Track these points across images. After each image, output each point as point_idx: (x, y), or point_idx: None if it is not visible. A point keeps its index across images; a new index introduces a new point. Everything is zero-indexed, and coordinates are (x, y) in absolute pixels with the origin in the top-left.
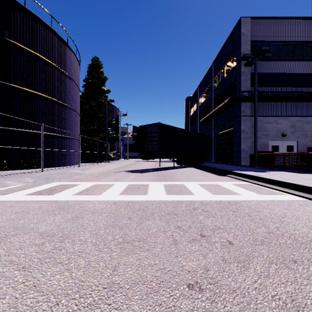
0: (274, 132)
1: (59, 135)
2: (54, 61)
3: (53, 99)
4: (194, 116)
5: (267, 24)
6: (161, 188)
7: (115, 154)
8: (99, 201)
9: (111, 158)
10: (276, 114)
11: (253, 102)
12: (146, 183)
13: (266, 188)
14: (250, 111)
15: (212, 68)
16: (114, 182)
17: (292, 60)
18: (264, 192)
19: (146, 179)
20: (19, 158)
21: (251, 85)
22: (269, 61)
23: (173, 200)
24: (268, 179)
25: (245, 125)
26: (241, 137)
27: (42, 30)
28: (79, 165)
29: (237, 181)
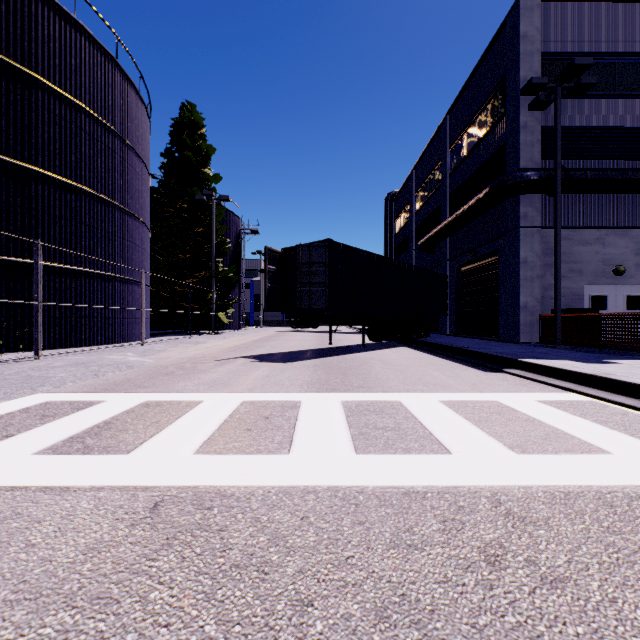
0: (596, 264)
1: (94, 271)
2: (81, 96)
3: (80, 186)
4: (404, 234)
5: (581, 13)
6: (335, 419)
7: (233, 316)
8: (103, 490)
9: (225, 325)
10: (600, 222)
11: (548, 195)
12: (294, 396)
13: None
14: (540, 217)
15: (446, 126)
16: (204, 394)
17: (638, 98)
18: None
19: (293, 383)
20: None
21: (542, 156)
22: (584, 99)
23: (383, 487)
24: None
25: (530, 247)
26: (519, 276)
27: (50, 20)
28: (141, 342)
29: (547, 391)
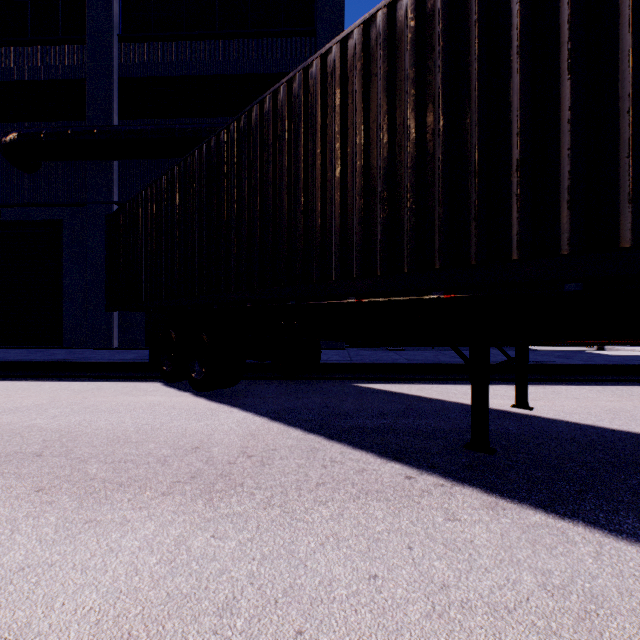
0: None
1: None
2: None
3: None
4: None
5: None
6: None
7: None
8: None
9: None
10: None
11: None
12: None
13: None
14: None
15: None
16: None
17: None
18: None
19: None
20: None
21: None
22: None
23: None
24: None
25: None
26: None
27: None
28: None
29: None
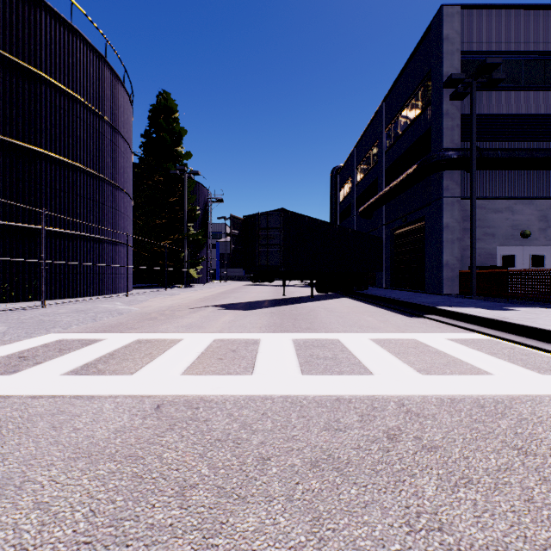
0: (506, 229)
1: (87, 234)
2: (77, 89)
3: (76, 163)
4: (347, 203)
5: (494, 18)
6: (287, 351)
7: (201, 272)
8: (119, 397)
9: (195, 280)
10: (510, 194)
11: (466, 171)
12: (255, 335)
13: (539, 352)
14: (460, 189)
15: (382, 111)
16: (183, 334)
17: (541, 89)
18: (544, 365)
19: (254, 326)
20: (2, 279)
21: (461, 138)
22: (496, 90)
23: (321, 396)
24: (534, 329)
25: (451, 215)
26: (441, 238)
27: (52, 27)
28: (127, 293)
29: (456, 331)
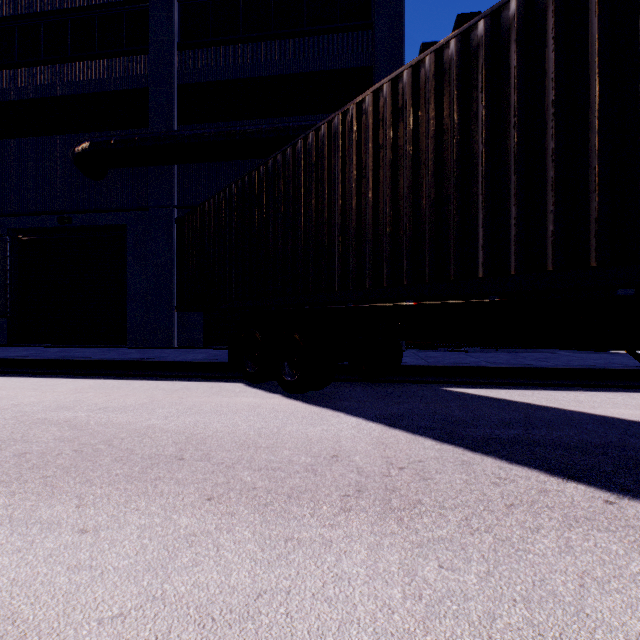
0: None
1: None
2: None
3: None
4: None
5: None
6: None
7: None
8: None
9: None
10: None
11: None
12: None
13: None
14: None
15: None
16: None
17: None
18: None
19: None
20: None
21: None
22: None
23: None
24: None
25: None
26: None
27: None
28: None
29: None
